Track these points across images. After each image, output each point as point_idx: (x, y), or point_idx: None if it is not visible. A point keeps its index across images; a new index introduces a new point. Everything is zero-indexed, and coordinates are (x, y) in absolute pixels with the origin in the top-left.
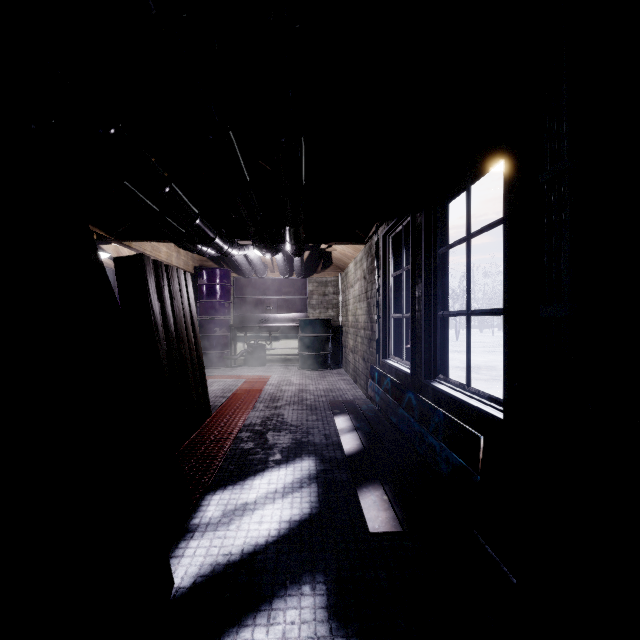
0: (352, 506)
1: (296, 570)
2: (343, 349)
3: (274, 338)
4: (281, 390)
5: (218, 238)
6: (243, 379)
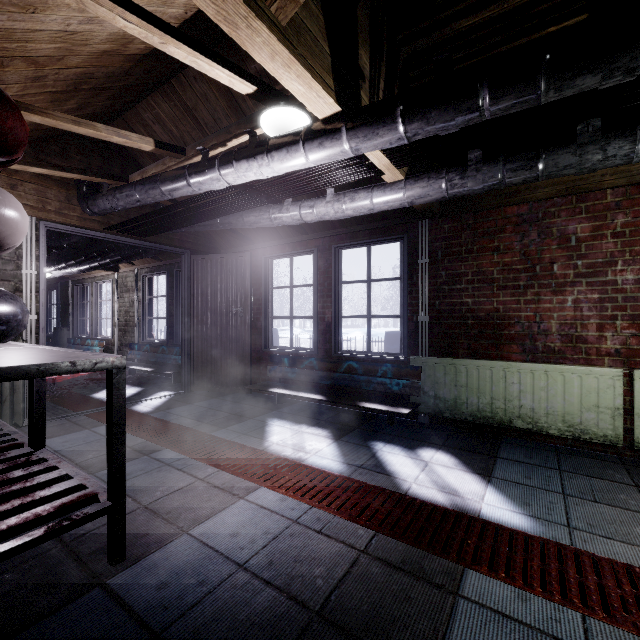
0: None
1: None
2: None
3: None
4: None
5: None
6: None
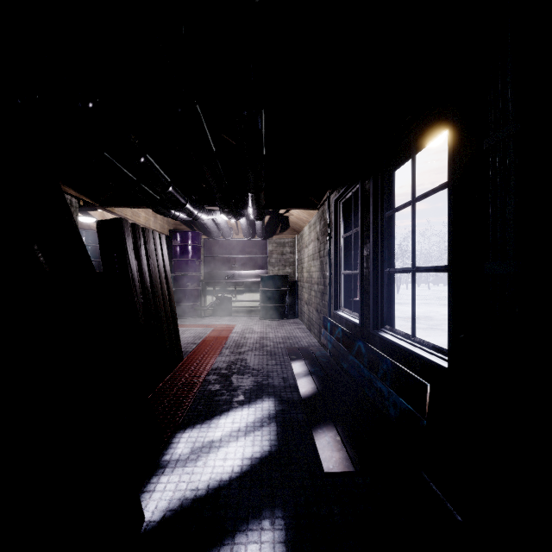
0: (308, 444)
1: (257, 505)
2: (299, 301)
3: (239, 292)
4: (244, 337)
5: (189, 204)
6: (211, 328)
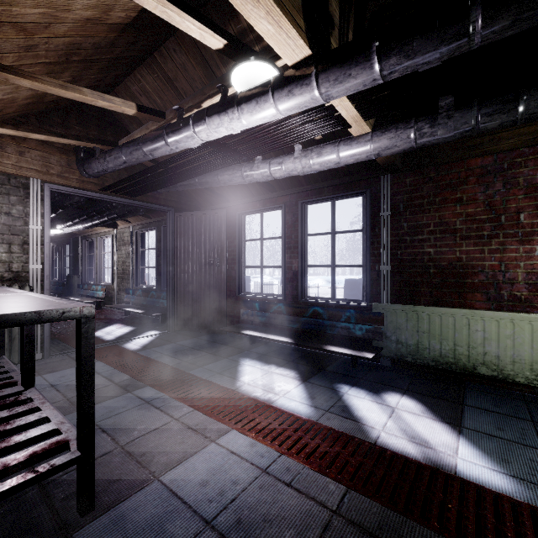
0: None
1: None
2: None
3: None
4: None
5: None
6: None
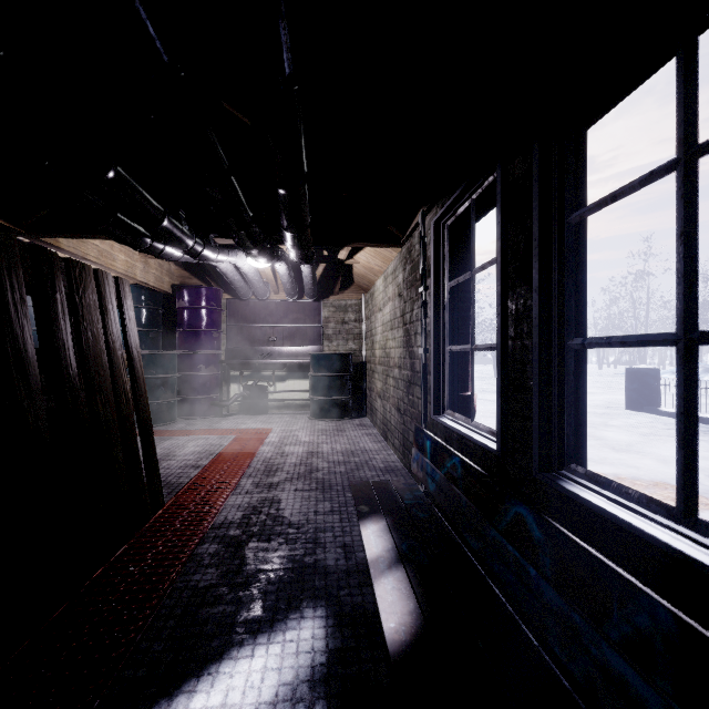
0: None
1: None
2: (367, 392)
3: (279, 378)
4: (282, 453)
5: (169, 221)
6: (233, 435)
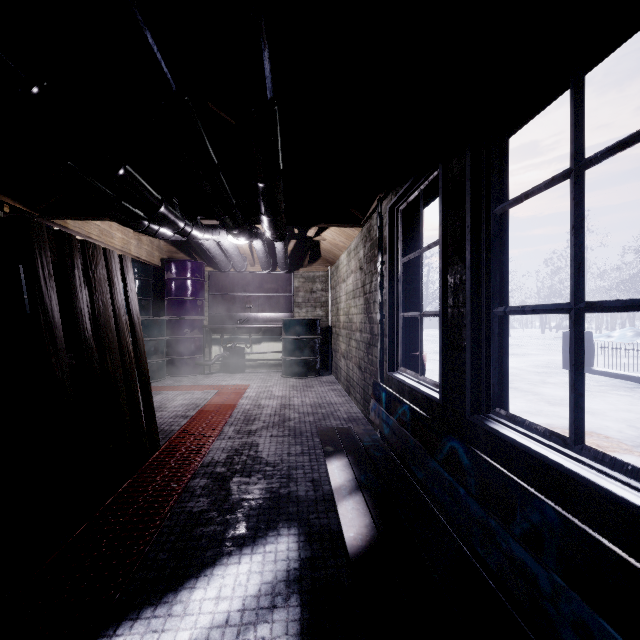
0: None
1: None
2: (333, 353)
3: (255, 340)
4: (259, 406)
5: (165, 207)
6: (215, 390)
